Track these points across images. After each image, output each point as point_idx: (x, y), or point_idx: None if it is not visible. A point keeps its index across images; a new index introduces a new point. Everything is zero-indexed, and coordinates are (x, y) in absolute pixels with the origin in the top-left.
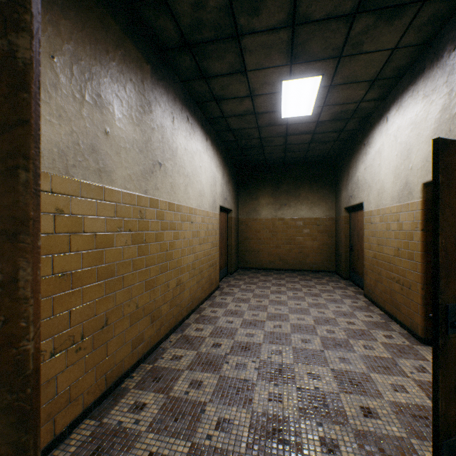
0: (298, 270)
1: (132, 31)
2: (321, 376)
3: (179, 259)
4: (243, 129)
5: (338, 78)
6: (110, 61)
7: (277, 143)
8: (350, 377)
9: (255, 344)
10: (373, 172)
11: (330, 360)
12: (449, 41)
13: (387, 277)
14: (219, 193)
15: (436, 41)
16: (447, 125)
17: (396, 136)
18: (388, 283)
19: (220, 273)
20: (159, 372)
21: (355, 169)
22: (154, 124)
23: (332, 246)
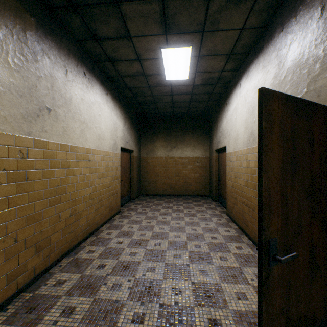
0: (184, 195)
1: None
2: (183, 290)
3: (74, 192)
4: (138, 87)
5: (204, 50)
6: None
7: (166, 100)
8: (206, 289)
9: (135, 262)
10: (232, 124)
11: (193, 273)
12: (279, 25)
13: (240, 201)
14: (121, 137)
15: (270, 25)
16: (277, 88)
17: (246, 97)
18: (241, 205)
19: (123, 200)
20: (36, 301)
21: (221, 122)
22: (41, 73)
23: (207, 177)
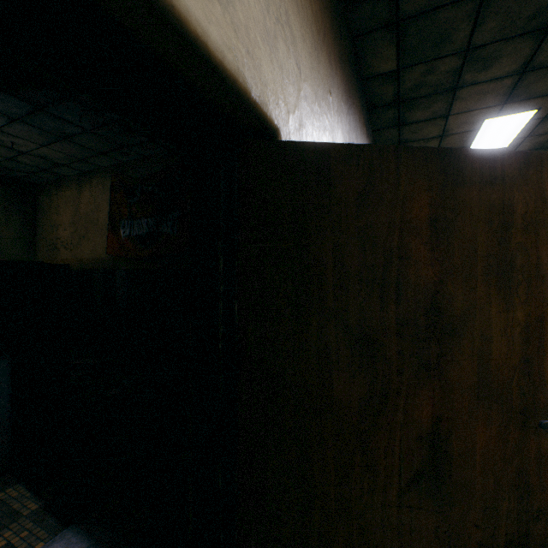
0: None
1: (361, 103)
2: None
3: None
4: None
5: None
6: (357, 136)
7: None
8: None
9: None
10: None
11: None
12: None
13: None
14: None
15: None
16: None
17: None
18: None
19: None
20: None
21: None
22: None
23: None
